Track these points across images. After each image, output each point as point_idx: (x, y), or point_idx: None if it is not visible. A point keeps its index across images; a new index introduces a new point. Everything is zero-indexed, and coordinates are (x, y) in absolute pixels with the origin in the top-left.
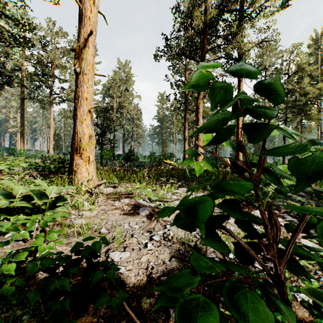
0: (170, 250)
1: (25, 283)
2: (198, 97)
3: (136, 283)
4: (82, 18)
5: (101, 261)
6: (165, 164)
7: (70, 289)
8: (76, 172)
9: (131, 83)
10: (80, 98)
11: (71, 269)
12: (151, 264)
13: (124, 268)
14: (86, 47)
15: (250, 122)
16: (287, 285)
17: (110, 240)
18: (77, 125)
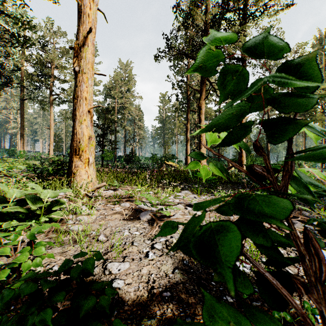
0: (173, 260)
1: (6, 307)
2: (200, 97)
3: (136, 300)
4: (81, 15)
5: (94, 283)
6: (167, 165)
7: (55, 319)
8: (75, 174)
9: (133, 83)
10: (79, 98)
11: (56, 295)
12: (153, 276)
13: (123, 281)
14: (85, 45)
15: (280, 117)
16: (308, 306)
17: (109, 248)
18: (76, 126)
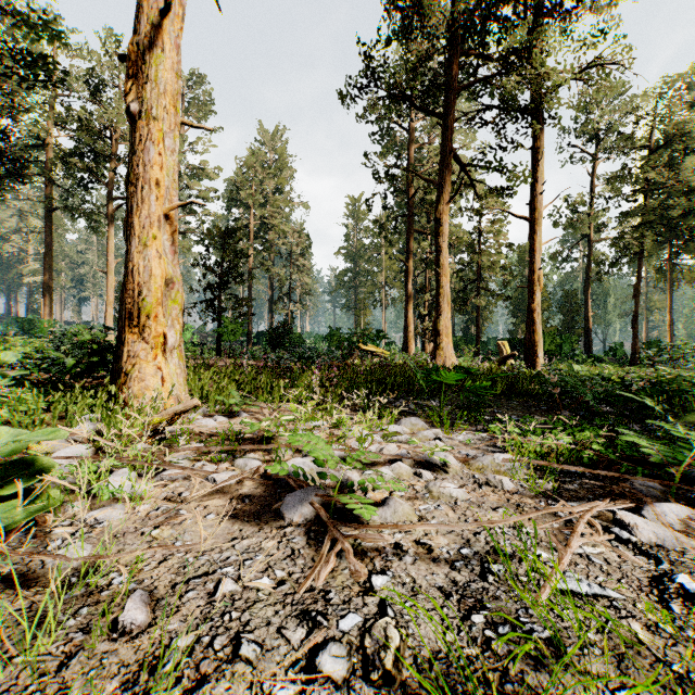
0: None
1: None
2: (439, 197)
3: None
4: None
5: None
6: (362, 353)
7: None
8: (128, 375)
9: (289, 175)
10: (141, 182)
11: None
12: None
13: None
14: (157, 48)
15: None
16: None
17: (142, 675)
18: (133, 252)
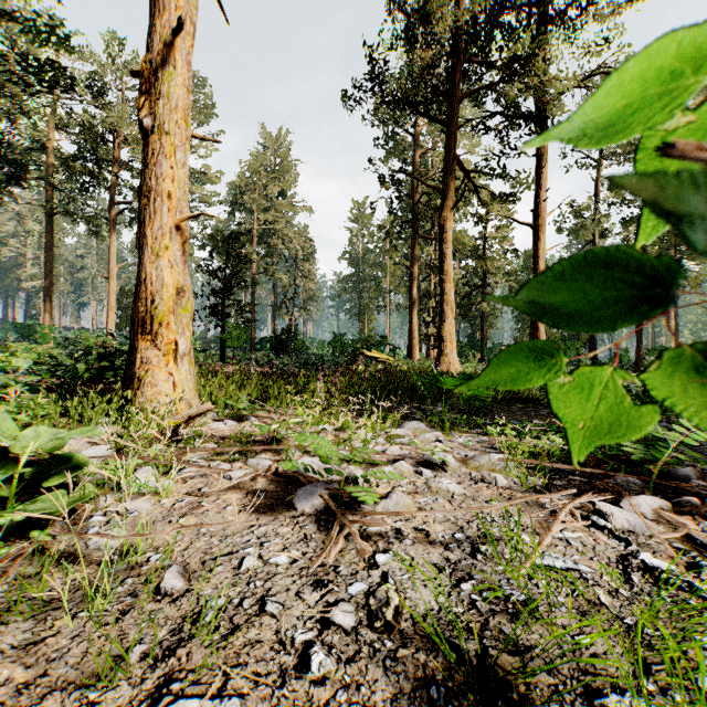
0: (393, 679)
1: None
2: (443, 204)
3: None
4: None
5: None
6: (366, 359)
7: None
8: (142, 381)
9: (292, 179)
10: (153, 194)
11: None
12: None
13: None
14: (168, 65)
15: None
16: None
17: (186, 626)
18: (145, 262)
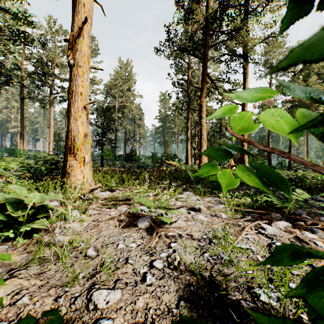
0: (177, 284)
1: None
2: (201, 95)
3: None
4: (76, 5)
5: None
6: (167, 165)
7: None
8: (69, 174)
9: (133, 82)
10: (74, 93)
11: None
12: (151, 313)
13: (111, 322)
14: (81, 37)
15: None
16: None
17: (98, 267)
18: (71, 122)
